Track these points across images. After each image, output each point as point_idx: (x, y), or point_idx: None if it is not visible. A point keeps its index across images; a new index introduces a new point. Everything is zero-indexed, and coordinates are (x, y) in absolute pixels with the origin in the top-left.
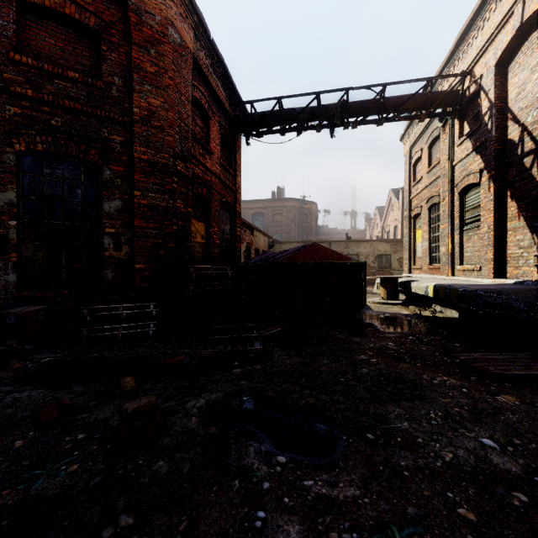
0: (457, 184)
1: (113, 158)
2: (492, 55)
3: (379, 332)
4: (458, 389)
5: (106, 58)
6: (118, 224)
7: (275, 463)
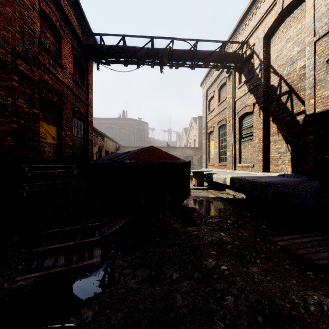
0: (238, 112)
1: None
2: (261, 31)
3: (204, 217)
4: None
5: None
6: None
7: None
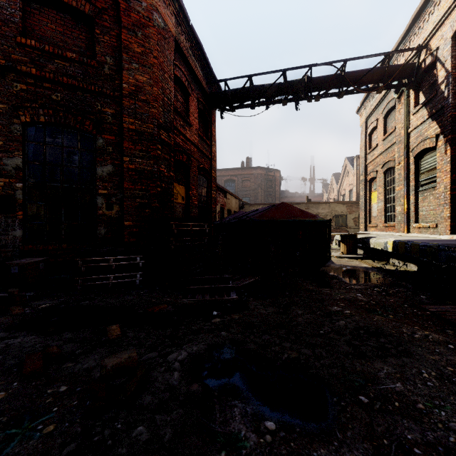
0: (413, 149)
1: (106, 128)
2: (448, 28)
3: (345, 284)
4: (443, 345)
5: (99, 40)
6: (109, 186)
7: (264, 430)
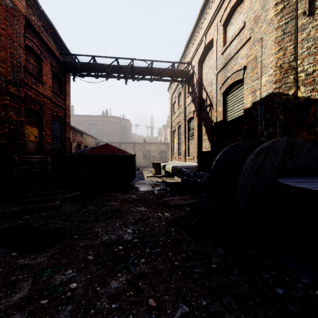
0: (187, 117)
1: None
2: (197, 57)
3: (137, 191)
4: (141, 212)
5: None
6: None
7: (9, 256)
